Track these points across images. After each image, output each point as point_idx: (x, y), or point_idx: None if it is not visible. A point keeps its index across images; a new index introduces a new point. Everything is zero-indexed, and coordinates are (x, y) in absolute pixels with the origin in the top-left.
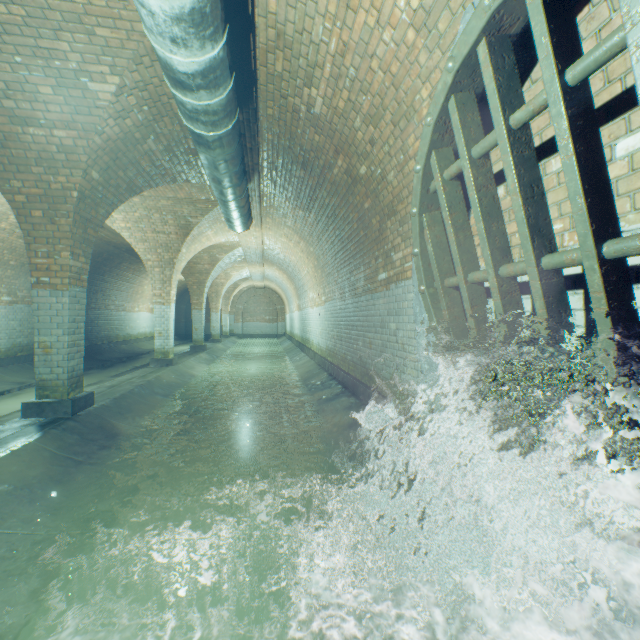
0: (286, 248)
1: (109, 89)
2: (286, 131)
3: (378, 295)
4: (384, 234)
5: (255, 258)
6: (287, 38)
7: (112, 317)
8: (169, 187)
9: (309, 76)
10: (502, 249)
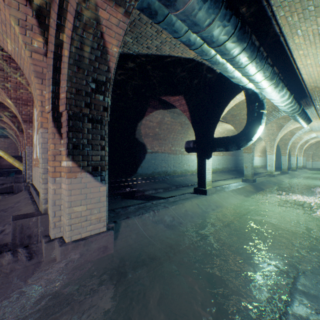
0: None
1: None
2: None
3: None
4: None
5: (317, 129)
6: (318, 87)
7: None
8: None
9: None
10: None
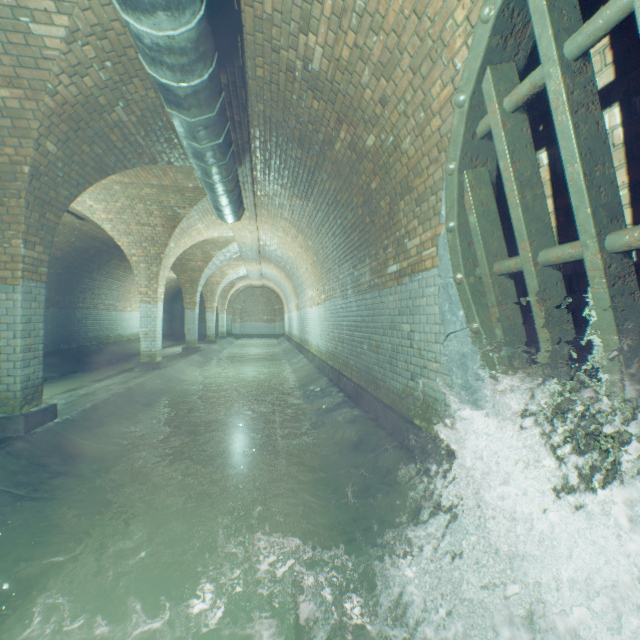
0: (283, 243)
1: (57, 33)
2: (279, 98)
3: (387, 291)
4: (395, 218)
5: (251, 255)
6: None
7: (102, 317)
8: (151, 172)
9: (305, 16)
10: (610, 207)
